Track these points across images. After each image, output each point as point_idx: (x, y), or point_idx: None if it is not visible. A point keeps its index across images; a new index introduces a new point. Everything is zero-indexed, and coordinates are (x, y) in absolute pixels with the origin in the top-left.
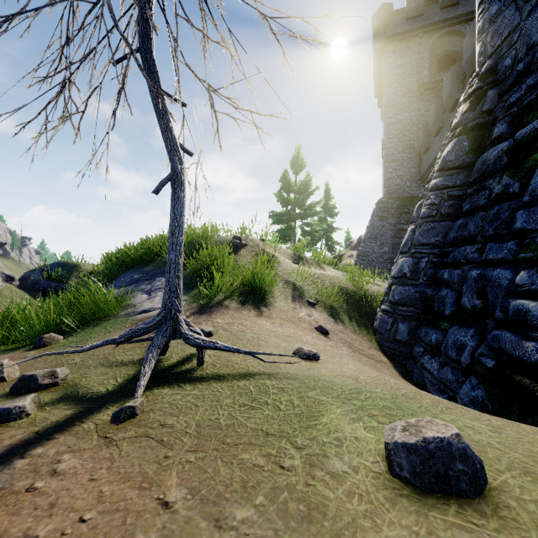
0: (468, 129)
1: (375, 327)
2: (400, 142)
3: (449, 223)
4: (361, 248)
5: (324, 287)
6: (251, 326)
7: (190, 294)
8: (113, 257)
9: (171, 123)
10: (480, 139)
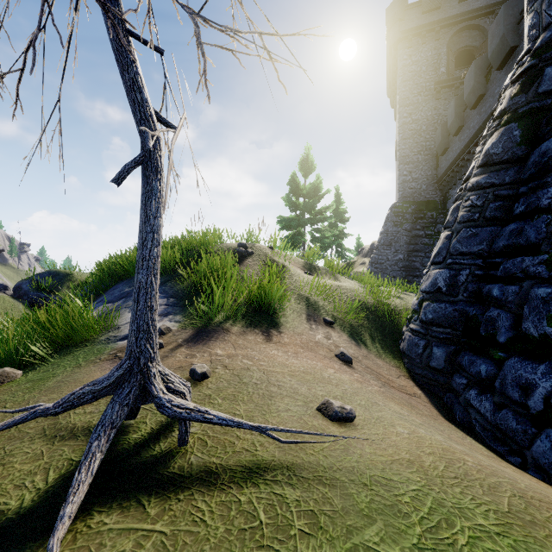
0: (519, 116)
1: (402, 349)
2: (415, 143)
3: (495, 228)
4: (375, 255)
5: (342, 302)
6: (259, 359)
7: (185, 313)
8: (104, 267)
9: (140, 80)
10: (535, 127)
